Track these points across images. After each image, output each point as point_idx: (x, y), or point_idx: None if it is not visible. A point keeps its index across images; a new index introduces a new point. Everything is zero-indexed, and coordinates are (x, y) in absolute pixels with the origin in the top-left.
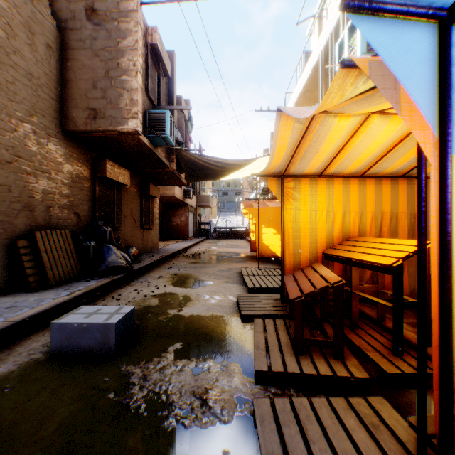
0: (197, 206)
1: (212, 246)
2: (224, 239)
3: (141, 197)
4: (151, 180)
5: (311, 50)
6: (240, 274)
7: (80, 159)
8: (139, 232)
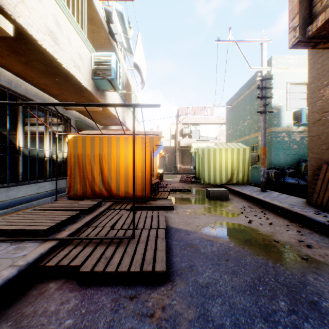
0: None
1: None
2: None
3: None
4: None
5: None
6: (168, 259)
7: None
8: None
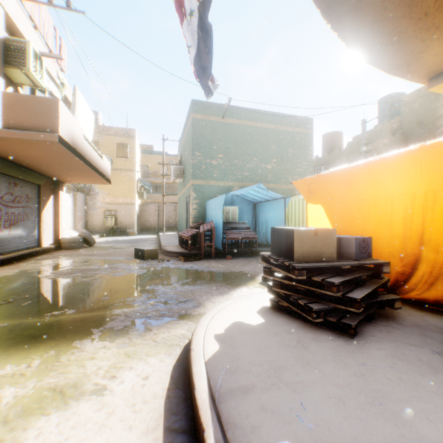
0: None
1: None
2: None
3: None
4: None
5: None
6: None
7: None
8: None
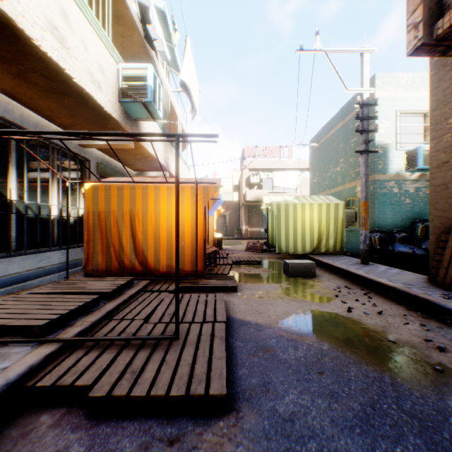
0: None
1: None
2: None
3: None
4: None
5: None
6: (230, 371)
7: None
8: None
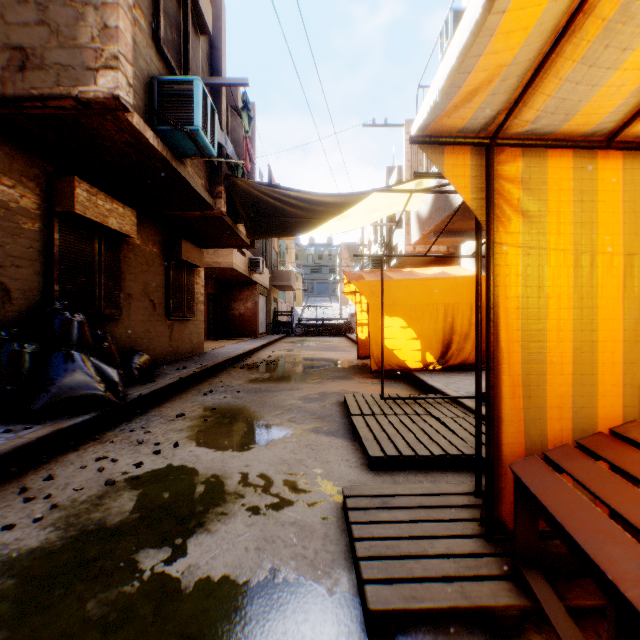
0: (272, 287)
1: (294, 348)
2: (313, 336)
3: (167, 265)
4: (187, 237)
5: (463, 8)
6: (344, 408)
7: (10, 171)
8: (164, 325)
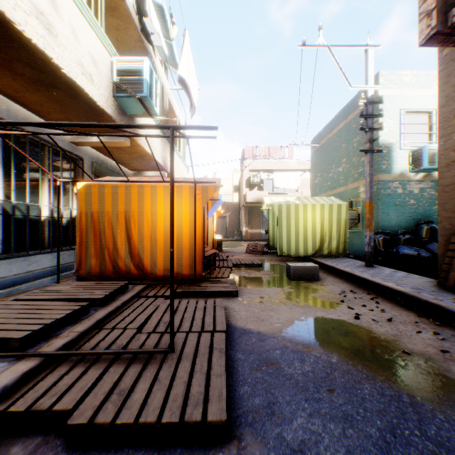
0: None
1: None
2: None
3: None
4: None
5: None
6: (230, 388)
7: None
8: None
